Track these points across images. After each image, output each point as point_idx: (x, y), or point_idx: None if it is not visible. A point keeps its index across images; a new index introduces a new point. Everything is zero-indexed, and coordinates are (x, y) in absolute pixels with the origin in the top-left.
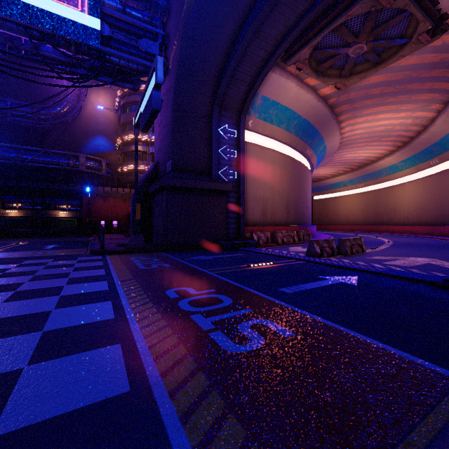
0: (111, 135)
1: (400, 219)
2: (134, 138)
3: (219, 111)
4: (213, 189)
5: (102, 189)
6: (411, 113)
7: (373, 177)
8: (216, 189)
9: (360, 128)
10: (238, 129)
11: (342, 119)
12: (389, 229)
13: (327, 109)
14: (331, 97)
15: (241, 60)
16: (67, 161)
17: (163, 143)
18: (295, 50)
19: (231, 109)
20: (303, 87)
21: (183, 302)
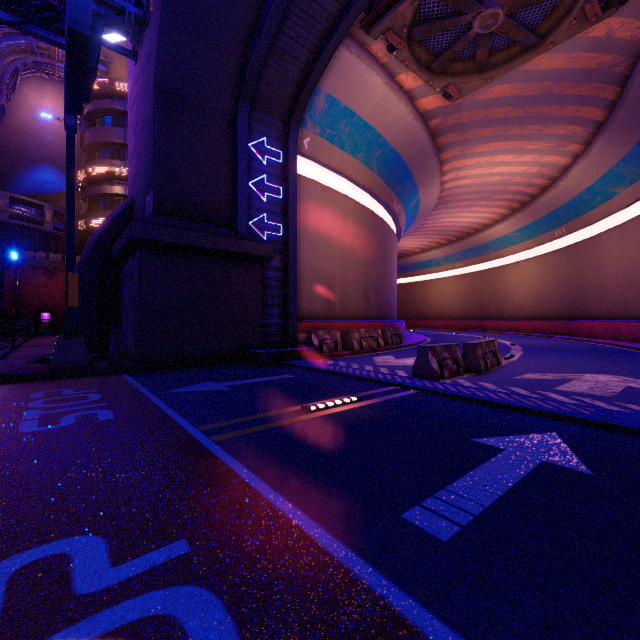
0: None
1: (513, 312)
2: (108, 172)
3: (250, 110)
4: (238, 251)
5: (44, 257)
6: (539, 156)
7: (477, 253)
8: (244, 251)
9: (468, 175)
10: (285, 149)
11: (445, 158)
12: (498, 325)
13: (427, 136)
14: (434, 115)
15: (290, 11)
16: None
17: (141, 161)
18: (386, 5)
19: (273, 110)
20: (394, 88)
21: None
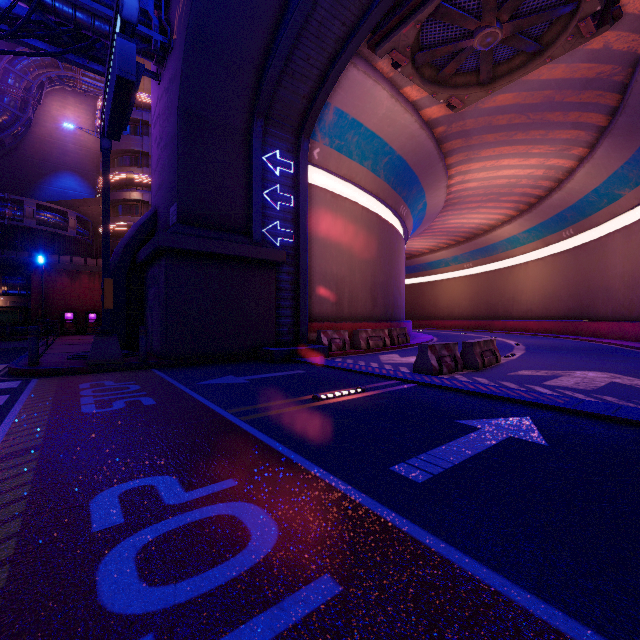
0: (88, 173)
1: (522, 312)
2: (127, 179)
3: (264, 125)
4: (253, 257)
5: (68, 260)
6: (544, 160)
7: (485, 254)
8: (258, 257)
9: (474, 178)
10: (296, 160)
11: (451, 163)
12: (506, 325)
13: (432, 143)
14: (439, 123)
15: (302, 36)
16: (0, 208)
17: (164, 175)
18: (391, 27)
19: (285, 124)
20: (400, 100)
21: (122, 551)
